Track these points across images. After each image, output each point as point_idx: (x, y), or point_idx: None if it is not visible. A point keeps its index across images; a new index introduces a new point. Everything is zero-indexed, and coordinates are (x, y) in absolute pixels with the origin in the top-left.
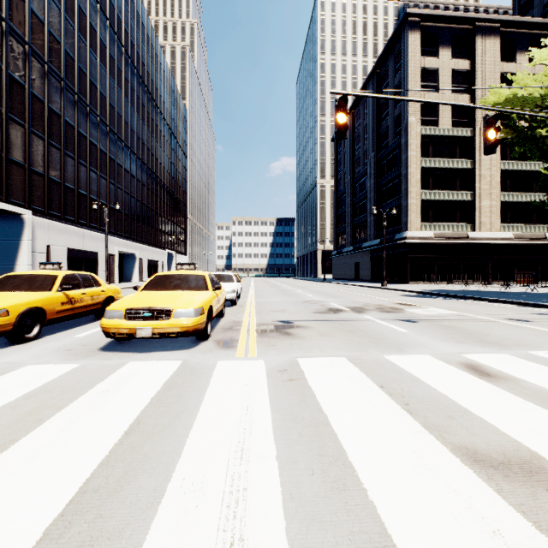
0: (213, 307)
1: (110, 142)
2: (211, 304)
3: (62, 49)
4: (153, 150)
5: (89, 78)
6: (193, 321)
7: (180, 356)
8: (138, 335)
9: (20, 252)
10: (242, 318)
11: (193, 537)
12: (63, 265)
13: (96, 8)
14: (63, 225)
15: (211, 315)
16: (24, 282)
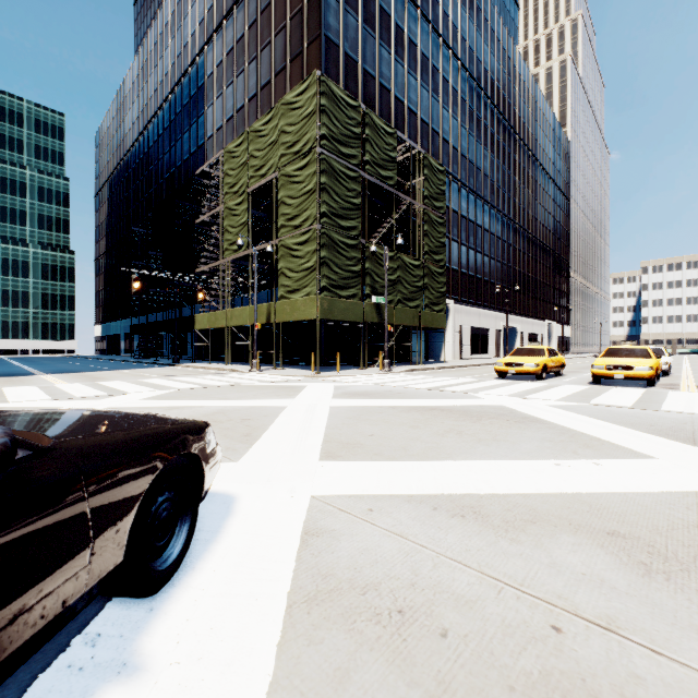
0: (657, 369)
1: (496, 222)
2: (656, 366)
3: (467, 162)
4: (532, 211)
5: (483, 173)
6: (648, 373)
7: (641, 389)
8: (614, 377)
9: (446, 332)
10: (679, 382)
11: (678, 402)
12: (468, 341)
13: (487, 105)
14: (468, 308)
15: (655, 373)
16: (529, 352)
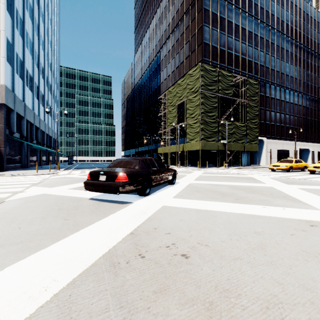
0: None
1: (294, 97)
2: None
3: (274, 72)
4: None
5: (285, 74)
6: None
7: None
8: (316, 171)
9: (262, 152)
10: None
11: None
12: (275, 156)
13: (288, 41)
14: (275, 140)
15: None
16: (286, 161)
